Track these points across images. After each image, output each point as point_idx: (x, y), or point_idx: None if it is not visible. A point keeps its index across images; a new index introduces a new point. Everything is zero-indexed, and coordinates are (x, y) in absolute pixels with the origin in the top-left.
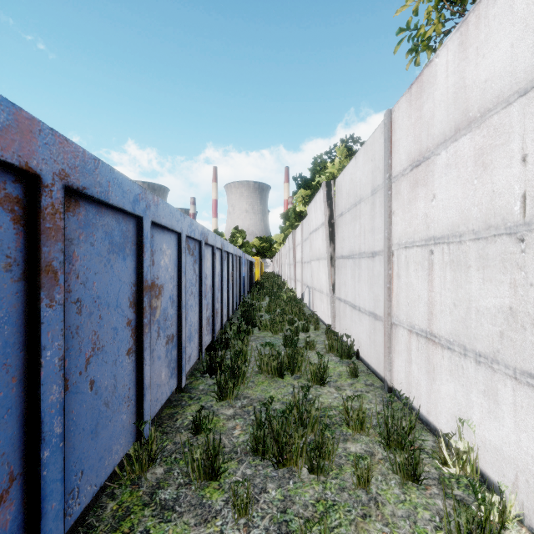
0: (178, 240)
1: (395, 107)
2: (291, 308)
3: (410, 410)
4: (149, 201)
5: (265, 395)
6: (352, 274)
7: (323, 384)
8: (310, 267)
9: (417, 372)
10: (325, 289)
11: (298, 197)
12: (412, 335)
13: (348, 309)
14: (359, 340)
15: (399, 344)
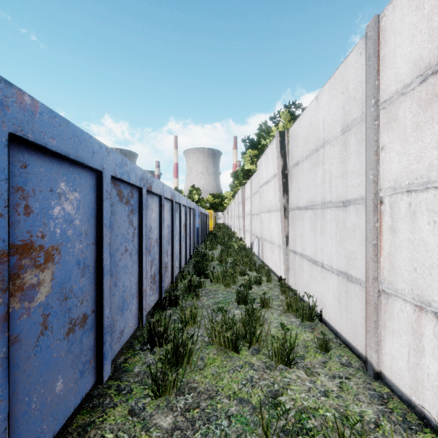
0: (98, 181)
1: (387, 9)
2: (242, 258)
3: (419, 417)
4: (3, 96)
5: (217, 384)
6: (312, 227)
7: (289, 364)
8: (260, 219)
9: (437, 371)
10: (277, 241)
11: (246, 156)
12: (425, 315)
13: (306, 264)
14: (322, 301)
15: (394, 320)
